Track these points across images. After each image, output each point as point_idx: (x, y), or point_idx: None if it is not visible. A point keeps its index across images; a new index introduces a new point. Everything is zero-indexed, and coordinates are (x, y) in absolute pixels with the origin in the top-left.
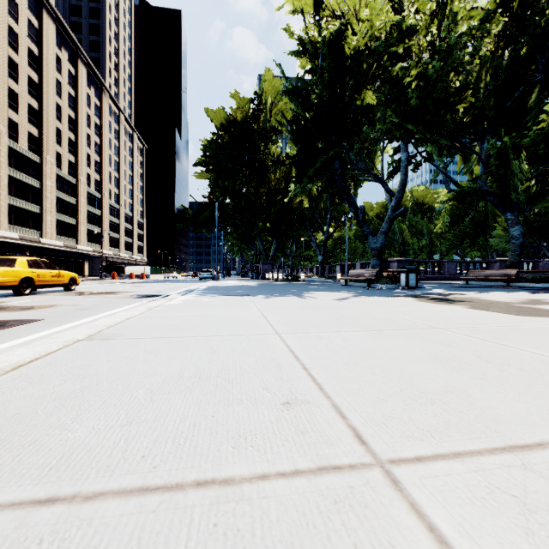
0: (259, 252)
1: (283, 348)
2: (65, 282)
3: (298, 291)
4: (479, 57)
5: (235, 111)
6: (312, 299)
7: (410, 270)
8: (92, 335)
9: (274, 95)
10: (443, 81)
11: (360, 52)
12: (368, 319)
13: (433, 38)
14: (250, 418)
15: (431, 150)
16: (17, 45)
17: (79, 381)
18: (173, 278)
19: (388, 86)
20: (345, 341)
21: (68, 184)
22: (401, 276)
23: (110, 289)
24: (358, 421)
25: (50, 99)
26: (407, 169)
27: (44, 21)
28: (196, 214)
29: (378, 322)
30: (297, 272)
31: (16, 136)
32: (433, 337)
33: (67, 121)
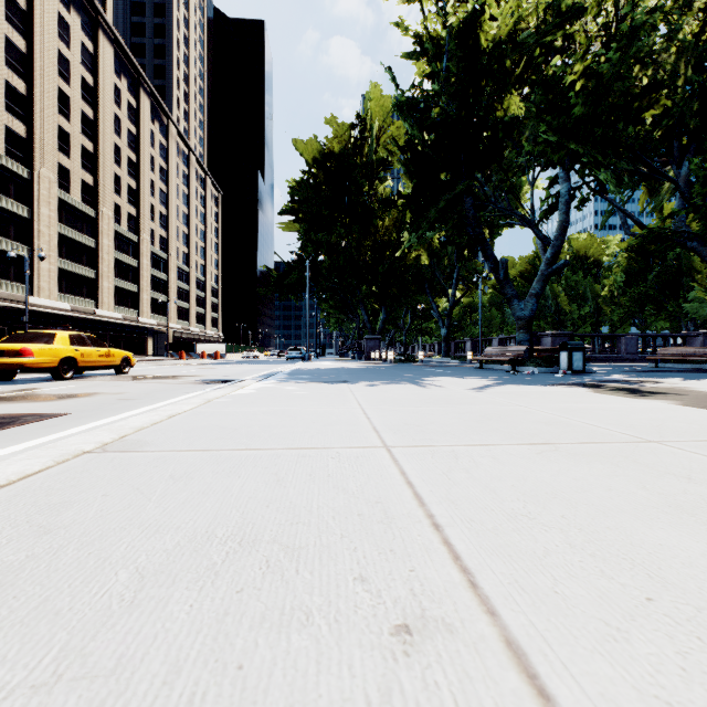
0: (363, 325)
1: (395, 477)
2: (116, 363)
3: (415, 376)
4: (676, 43)
5: (331, 142)
6: (436, 389)
7: (574, 347)
8: (107, 444)
9: (381, 118)
10: (623, 78)
11: (502, 44)
12: (527, 422)
13: (608, 19)
14: (321, 679)
15: (604, 177)
16: (69, 74)
17: (32, 541)
18: (254, 358)
19: (541, 90)
20: (499, 465)
21: (128, 243)
22: (560, 356)
23: (172, 372)
24: None
25: (107, 138)
26: (568, 206)
27: (100, 43)
28: (282, 277)
29: (545, 427)
30: (412, 350)
31: (68, 186)
32: (652, 460)
33: (127, 165)
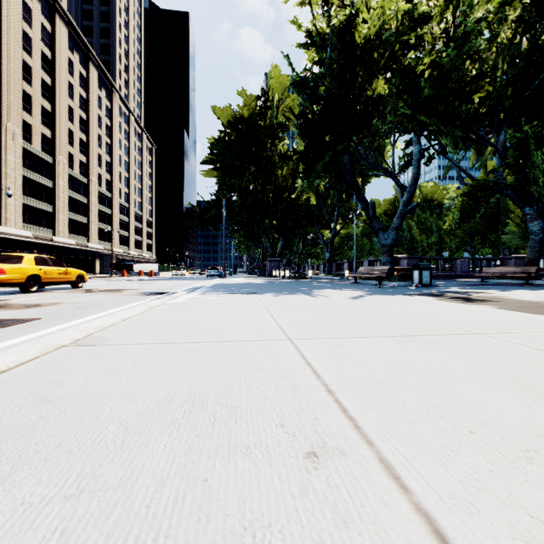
0: (266, 250)
1: (298, 360)
2: (72, 279)
3: (307, 289)
4: (496, 45)
5: (242, 109)
6: (323, 298)
7: (424, 267)
8: (79, 340)
9: (280, 92)
10: (458, 69)
11: (371, 41)
12: (390, 321)
13: (447, 25)
14: (261, 485)
15: (445, 142)
16: (31, 48)
17: (38, 407)
18: (181, 275)
19: (399, 76)
20: (371, 351)
21: (79, 184)
22: (413, 273)
23: (117, 286)
24: (428, 497)
25: (62, 101)
26: (419, 162)
27: (56, 25)
28: (204, 212)
29: (403, 325)
30: (303, 269)
31: (30, 138)
32: (476, 346)
33: (79, 122)
